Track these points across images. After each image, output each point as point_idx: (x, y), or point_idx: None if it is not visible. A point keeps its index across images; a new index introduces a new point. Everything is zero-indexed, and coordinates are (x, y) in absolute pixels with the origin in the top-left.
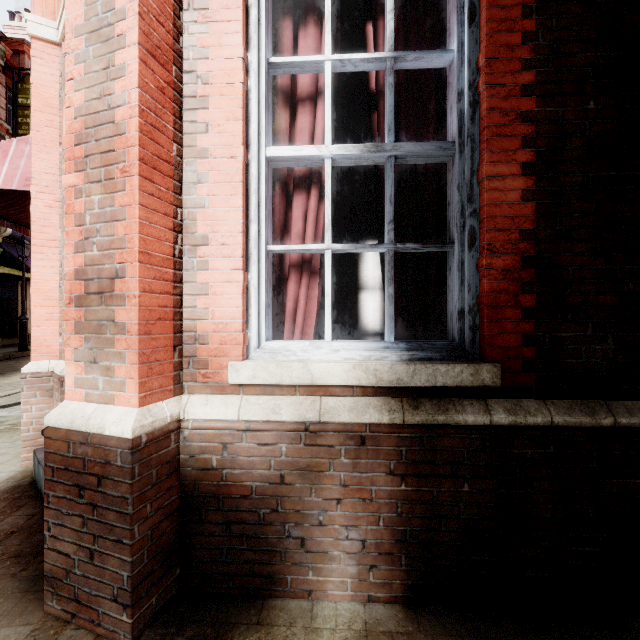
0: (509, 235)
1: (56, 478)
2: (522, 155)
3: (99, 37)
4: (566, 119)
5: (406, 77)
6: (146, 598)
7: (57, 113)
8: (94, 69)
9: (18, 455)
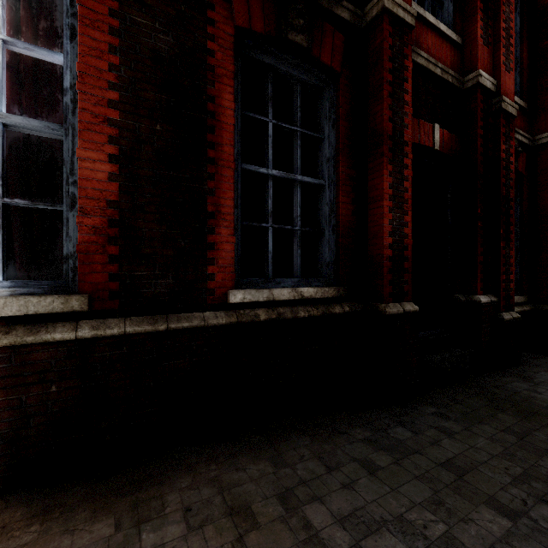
0: (99, 203)
1: None
2: (109, 148)
3: None
4: (142, 132)
5: (36, 60)
6: None
7: None
8: None
9: None
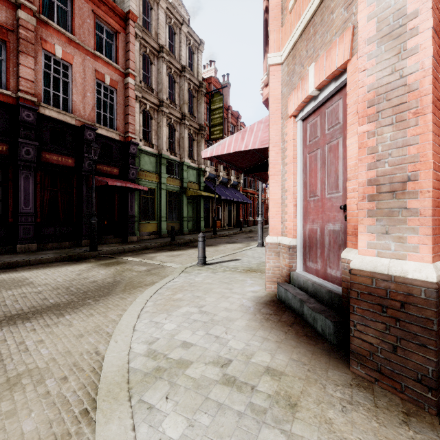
0: None
1: (360, 298)
2: None
3: (390, 37)
4: None
5: None
6: (439, 389)
7: (280, 102)
8: (385, 58)
9: (259, 285)
